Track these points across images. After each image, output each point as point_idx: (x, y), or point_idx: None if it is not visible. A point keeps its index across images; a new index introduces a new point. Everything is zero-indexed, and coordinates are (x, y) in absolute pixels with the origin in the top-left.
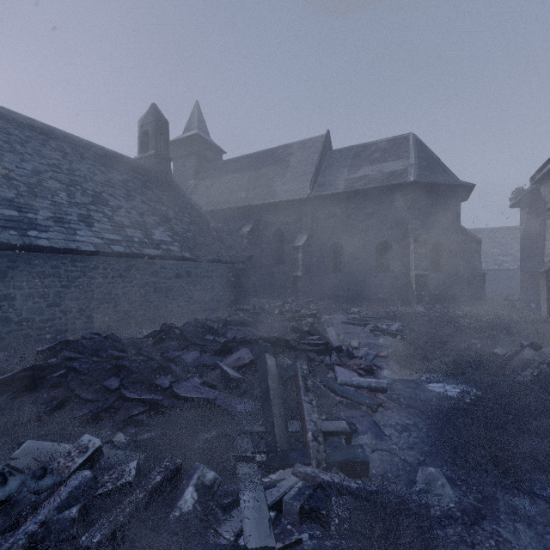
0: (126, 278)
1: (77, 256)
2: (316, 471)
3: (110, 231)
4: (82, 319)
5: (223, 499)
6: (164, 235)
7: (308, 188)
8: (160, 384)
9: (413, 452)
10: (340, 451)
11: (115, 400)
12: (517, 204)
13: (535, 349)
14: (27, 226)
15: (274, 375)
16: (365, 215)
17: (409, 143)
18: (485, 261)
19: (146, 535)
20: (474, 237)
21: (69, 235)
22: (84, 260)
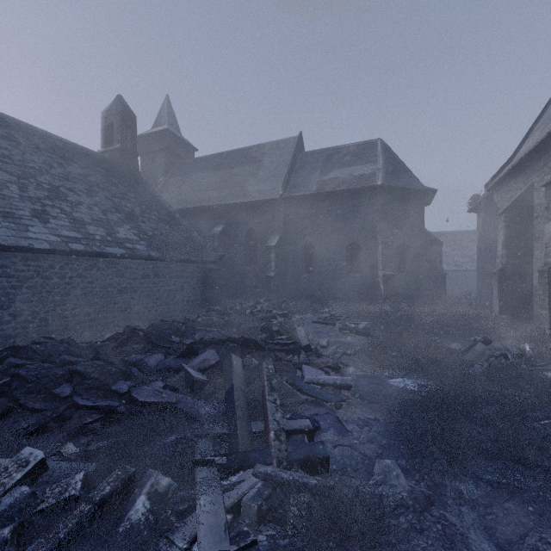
0: (87, 278)
1: (30, 254)
2: (276, 470)
3: (68, 228)
4: (36, 322)
5: (178, 506)
6: (130, 233)
7: (280, 189)
8: (117, 389)
9: (373, 445)
10: (302, 449)
11: (66, 409)
12: (474, 210)
13: (486, 343)
14: None
15: (240, 375)
16: (336, 216)
17: (377, 149)
18: (447, 262)
19: (90, 550)
20: (436, 239)
21: (20, 232)
22: (38, 259)
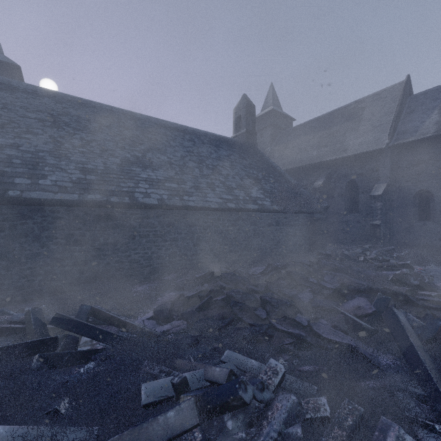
0: (236, 226)
1: (208, 212)
2: None
3: (225, 193)
4: (211, 255)
5: None
6: (258, 193)
7: (385, 138)
8: (300, 321)
9: None
10: None
11: (267, 328)
12: None
13: None
14: (182, 193)
15: (412, 333)
16: None
17: None
18: None
19: None
20: None
21: (203, 198)
22: (212, 214)
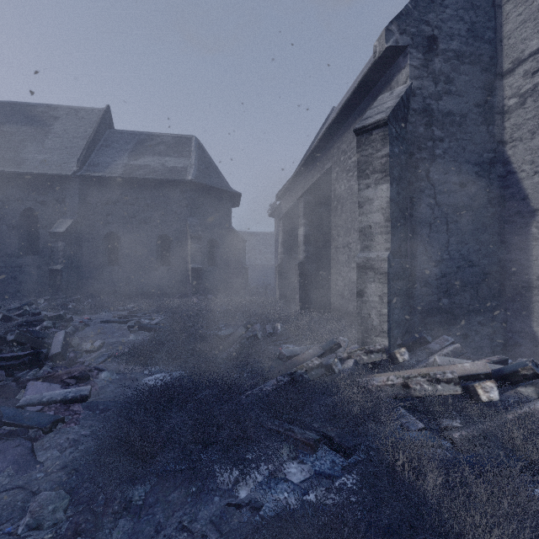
0: None
1: None
2: None
3: None
4: None
5: None
6: None
7: (75, 164)
8: None
9: (60, 473)
10: None
11: None
12: (273, 215)
13: (248, 327)
14: None
15: None
16: (145, 206)
17: (192, 145)
18: (260, 258)
19: None
20: (241, 237)
21: None
22: None
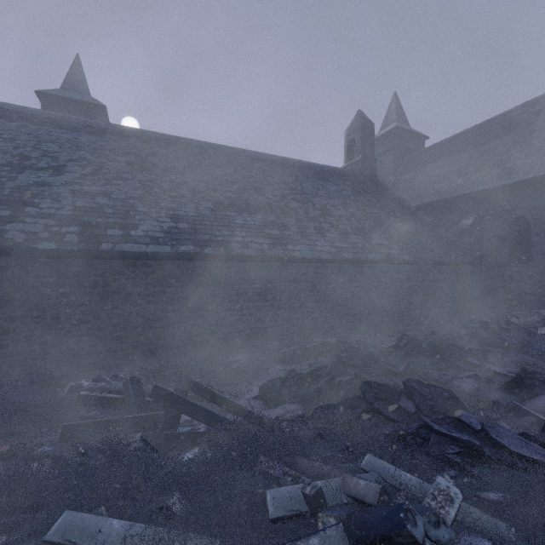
0: (353, 282)
1: (318, 264)
2: None
3: (338, 239)
4: (321, 319)
5: None
6: (381, 238)
7: None
8: (468, 423)
9: None
10: None
11: (418, 427)
12: None
13: None
14: (285, 241)
15: None
16: None
17: None
18: None
19: None
20: None
21: (311, 246)
22: (322, 268)
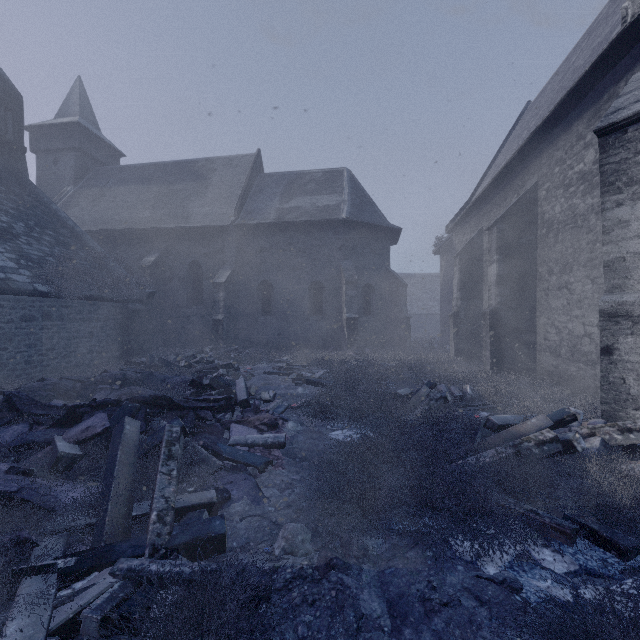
0: None
1: None
2: (146, 562)
3: None
4: None
5: None
6: (2, 257)
7: (232, 214)
8: None
9: (289, 511)
10: (192, 529)
11: None
12: (439, 252)
13: (431, 387)
14: None
15: (131, 444)
16: (297, 251)
17: (343, 178)
18: (417, 306)
19: None
20: (401, 281)
21: None
22: None
